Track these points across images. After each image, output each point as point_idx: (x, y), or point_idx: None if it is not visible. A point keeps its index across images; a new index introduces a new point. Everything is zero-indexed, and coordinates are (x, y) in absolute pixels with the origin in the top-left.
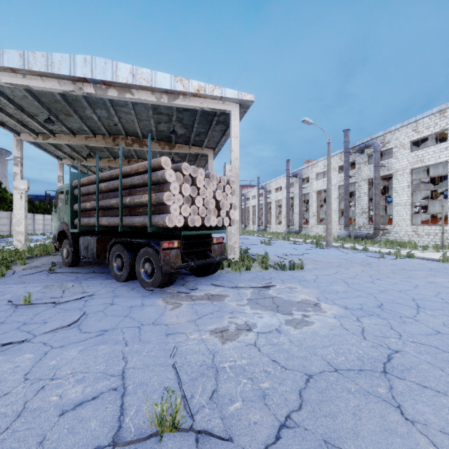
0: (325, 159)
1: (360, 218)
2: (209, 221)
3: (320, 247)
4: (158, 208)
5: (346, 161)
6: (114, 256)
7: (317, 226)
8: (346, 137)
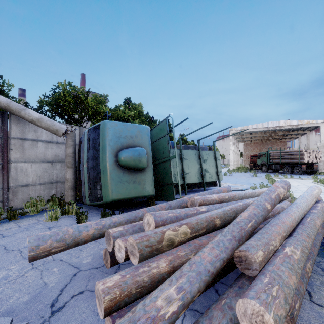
0: None
1: None
2: (313, 161)
3: None
4: (301, 159)
5: None
6: (285, 169)
7: None
8: None
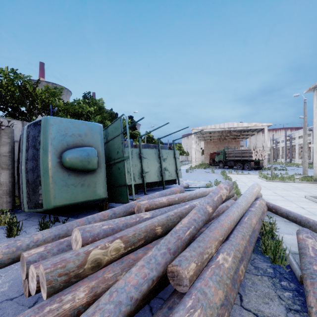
0: None
1: None
2: (259, 158)
3: (309, 168)
4: (250, 156)
5: None
6: (238, 165)
7: None
8: None
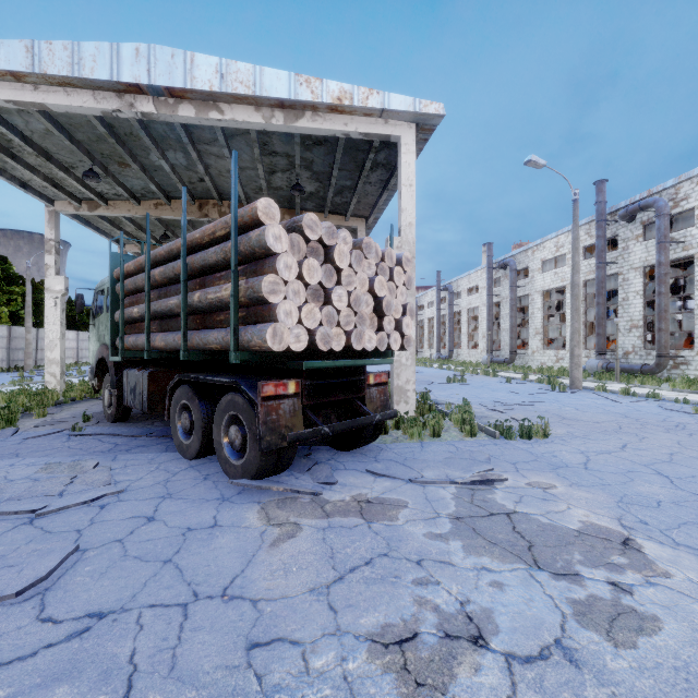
0: (558, 236)
1: (626, 337)
2: (361, 339)
3: (561, 389)
4: (254, 312)
5: (601, 235)
6: (178, 408)
7: (543, 352)
8: (600, 193)
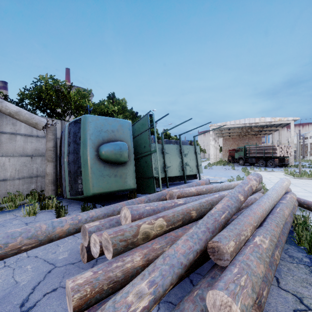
0: None
1: None
2: (285, 155)
3: None
4: (274, 153)
5: None
6: (260, 162)
7: None
8: None
